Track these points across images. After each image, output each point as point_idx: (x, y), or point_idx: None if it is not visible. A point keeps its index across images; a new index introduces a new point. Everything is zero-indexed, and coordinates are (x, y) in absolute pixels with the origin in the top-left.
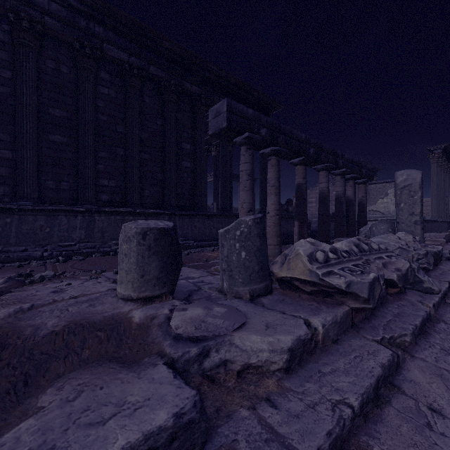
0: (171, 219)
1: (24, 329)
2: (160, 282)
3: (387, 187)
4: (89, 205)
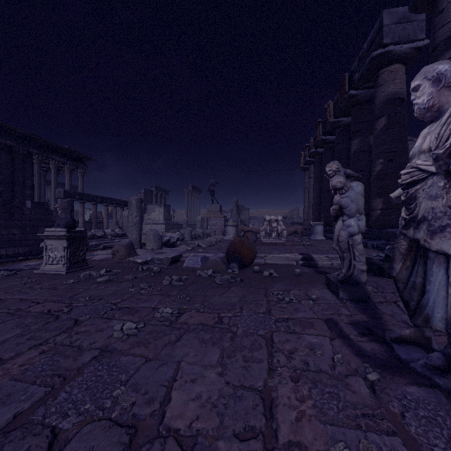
0: None
1: None
2: None
3: (155, 207)
4: None
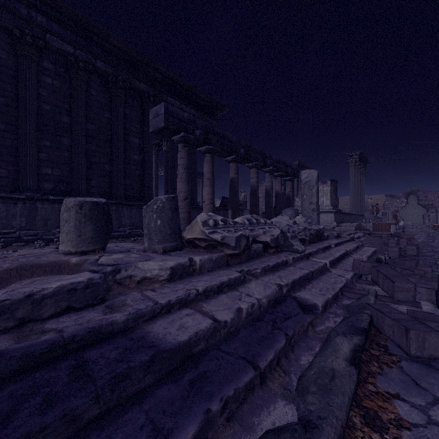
0: (118, 209)
1: None
2: (94, 240)
3: None
4: (31, 193)
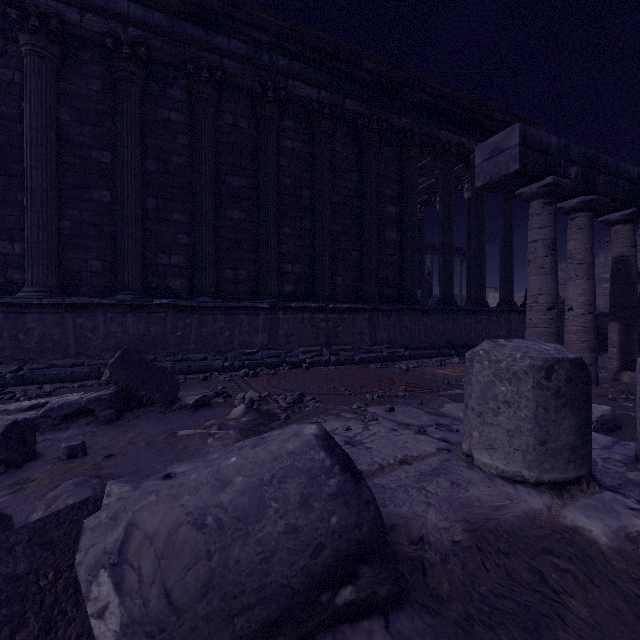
0: (372, 317)
1: (401, 525)
2: (576, 456)
3: None
4: (272, 300)
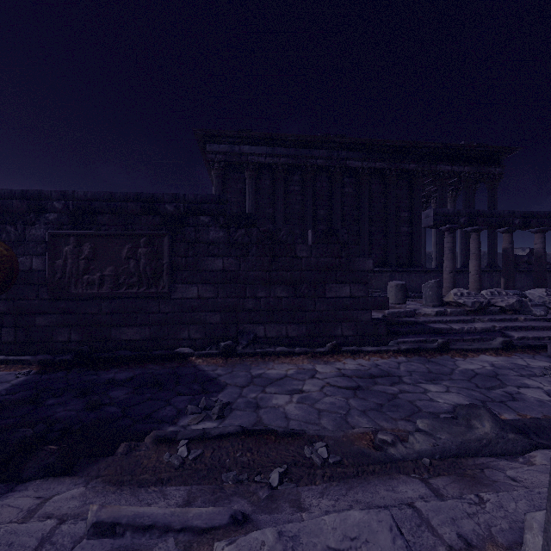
0: (392, 275)
1: None
2: (402, 299)
3: None
4: None
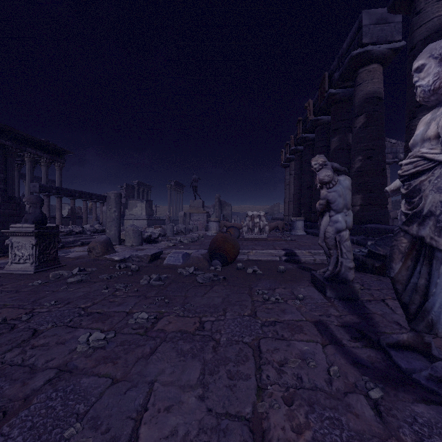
0: None
1: None
2: None
3: (137, 202)
4: None
